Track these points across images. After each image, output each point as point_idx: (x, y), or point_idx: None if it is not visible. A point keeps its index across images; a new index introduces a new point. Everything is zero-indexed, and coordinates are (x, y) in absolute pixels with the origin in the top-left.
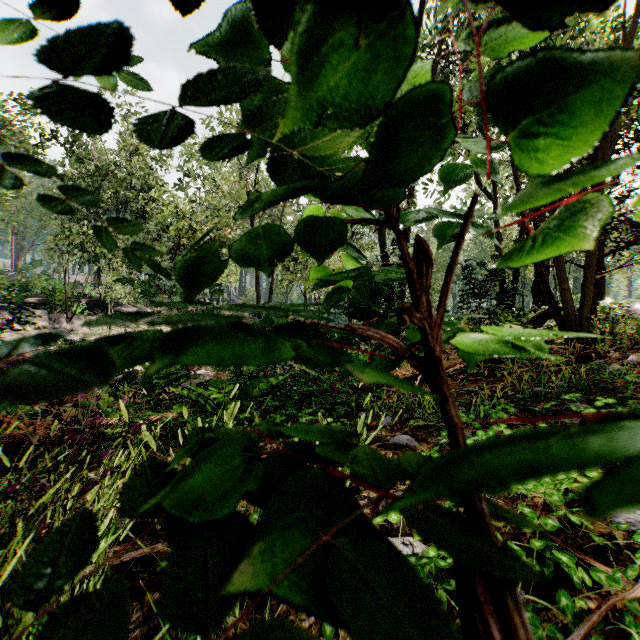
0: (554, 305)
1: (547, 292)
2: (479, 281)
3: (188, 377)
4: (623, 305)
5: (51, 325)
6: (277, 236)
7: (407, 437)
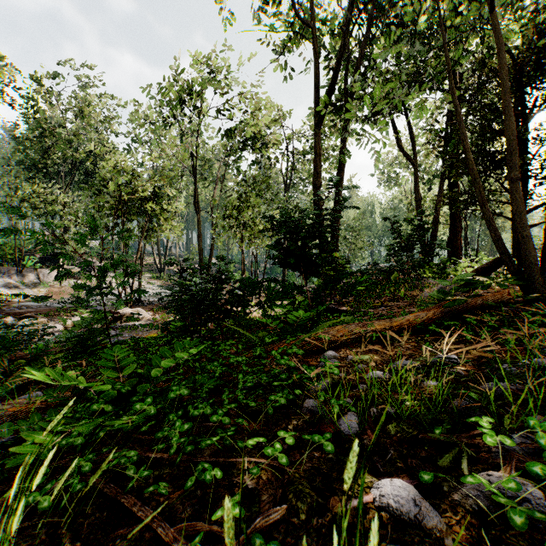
0: (507, 255)
1: (498, 241)
2: (406, 235)
3: (108, 334)
4: None
5: (1, 277)
6: None
7: (412, 495)
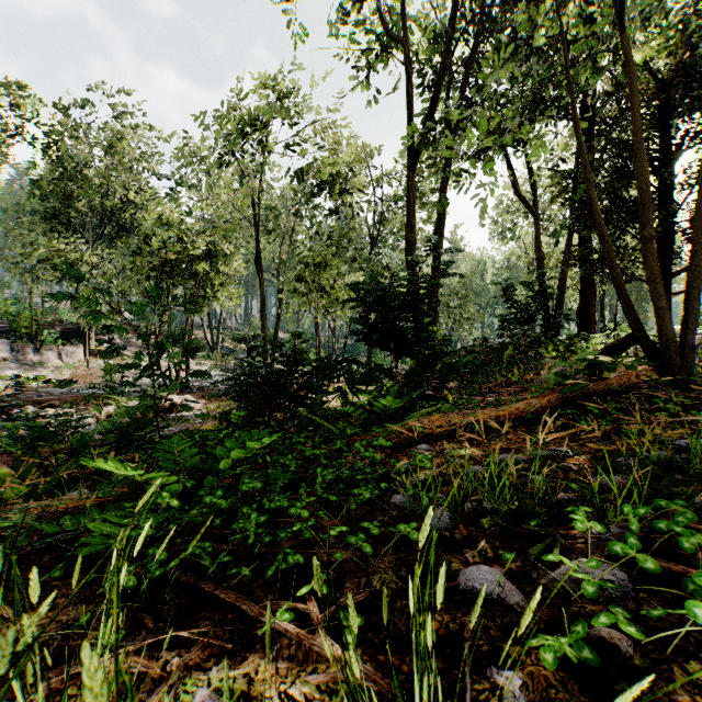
0: (641, 330)
1: (630, 313)
2: (523, 304)
3: (156, 426)
4: (698, 332)
5: (14, 357)
6: None
7: (497, 577)
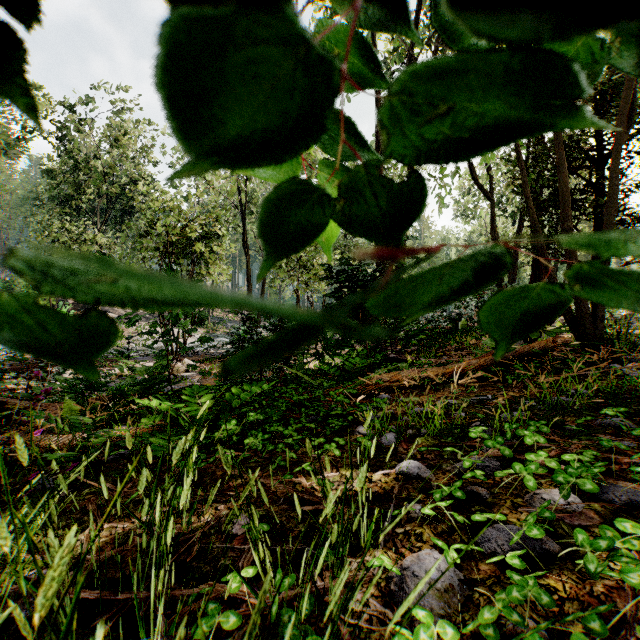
0: None
1: None
2: None
3: (169, 382)
4: None
5: None
6: None
7: (418, 464)
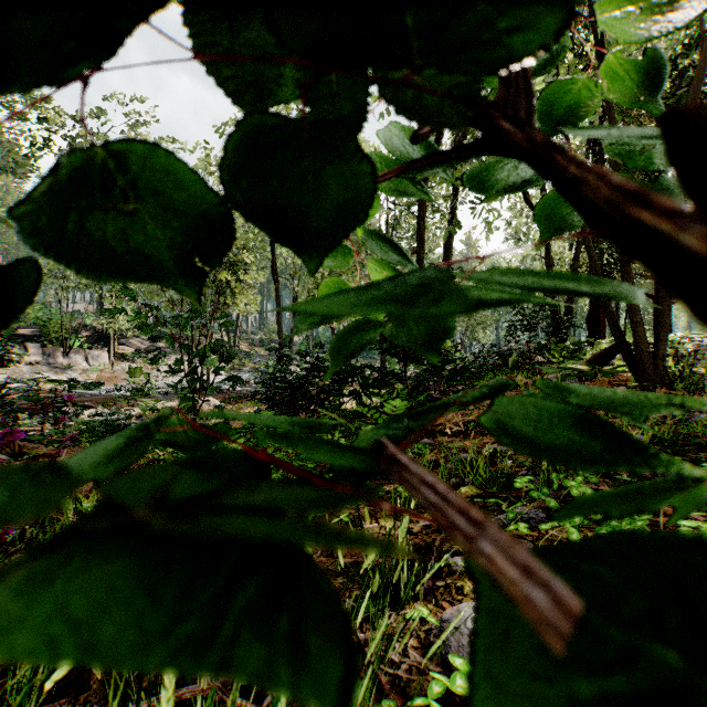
0: (623, 340)
1: (614, 325)
2: (529, 311)
3: None
4: (694, 339)
5: (45, 360)
6: (228, 224)
7: None
